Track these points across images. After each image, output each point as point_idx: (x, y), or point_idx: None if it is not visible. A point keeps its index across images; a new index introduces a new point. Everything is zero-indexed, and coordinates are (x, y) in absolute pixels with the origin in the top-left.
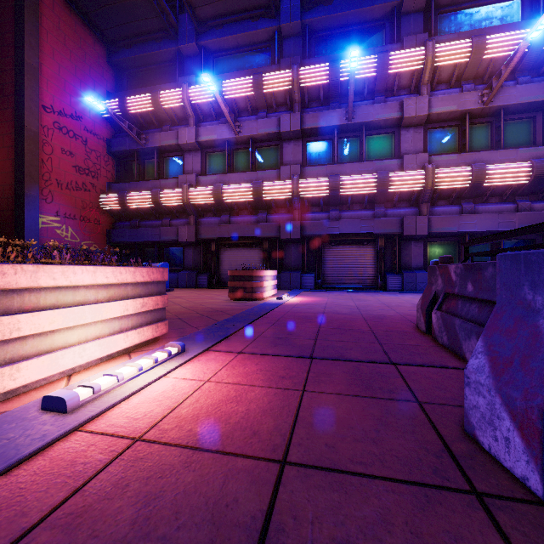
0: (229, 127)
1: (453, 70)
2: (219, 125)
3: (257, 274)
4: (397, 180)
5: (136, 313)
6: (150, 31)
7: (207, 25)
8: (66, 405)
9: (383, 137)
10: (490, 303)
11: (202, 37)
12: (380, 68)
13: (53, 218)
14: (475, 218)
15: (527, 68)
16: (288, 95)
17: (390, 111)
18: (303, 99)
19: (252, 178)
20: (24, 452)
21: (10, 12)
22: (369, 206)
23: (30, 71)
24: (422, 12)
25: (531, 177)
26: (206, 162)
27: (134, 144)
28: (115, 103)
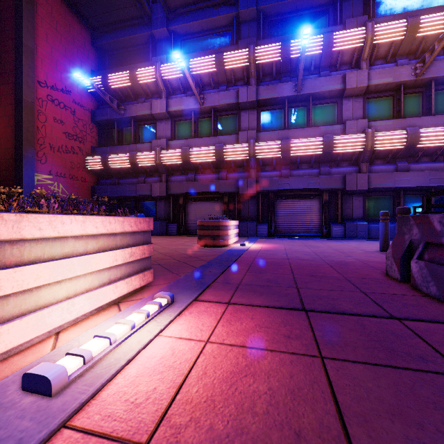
0: (194, 99)
1: (389, 47)
2: (186, 97)
3: (224, 223)
4: (340, 143)
5: (124, 263)
6: (128, 18)
7: (176, 13)
8: (51, 387)
9: (327, 106)
10: None
11: (172, 23)
12: (325, 46)
13: (46, 177)
14: (409, 175)
15: None
16: (245, 71)
17: (334, 84)
18: (258, 74)
19: (215, 142)
20: None
21: (10, 1)
22: (315, 165)
23: (27, 52)
24: None
25: None
26: (175, 129)
27: (114, 114)
28: (98, 79)
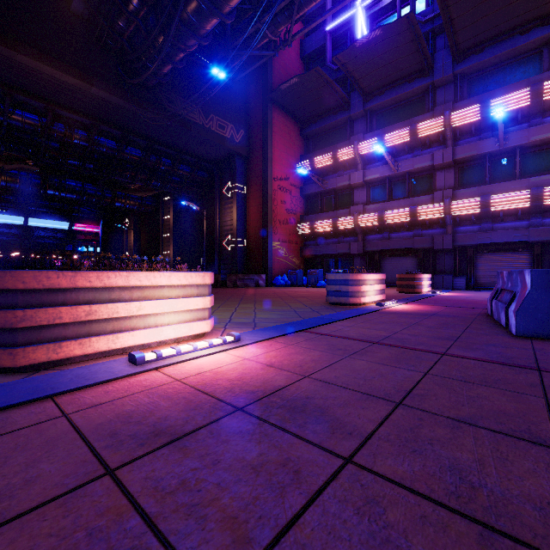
0: (389, 167)
1: None
2: (381, 166)
3: (418, 276)
4: None
5: (379, 289)
6: (330, 109)
7: (372, 95)
8: (382, 305)
9: (541, 153)
10: None
11: (368, 104)
12: (533, 98)
13: (277, 243)
14: None
15: None
16: (441, 135)
17: (547, 132)
18: (455, 134)
19: (409, 204)
20: (383, 308)
21: (259, 129)
22: (524, 217)
23: (269, 161)
24: None
25: None
26: (369, 194)
27: (318, 188)
28: (307, 163)
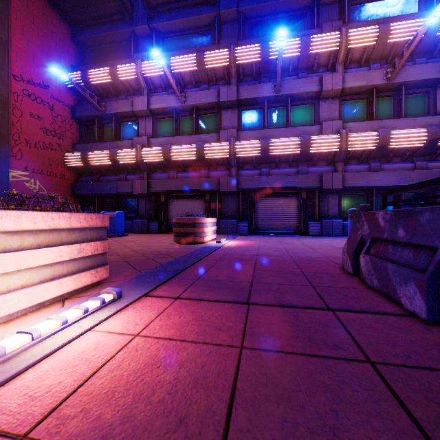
0: (176, 97)
1: (363, 51)
2: (168, 95)
3: (199, 221)
4: (317, 143)
5: (72, 259)
6: (109, 14)
7: (158, 10)
8: None
9: (305, 107)
10: (428, 248)
11: (153, 20)
12: (303, 48)
13: (22, 173)
14: (381, 174)
15: (423, 51)
16: (226, 70)
17: (311, 85)
18: (239, 74)
19: (196, 140)
20: None
21: None
22: (293, 164)
23: (0, 44)
24: (338, 3)
25: (427, 141)
26: (156, 127)
27: (95, 110)
28: (78, 75)
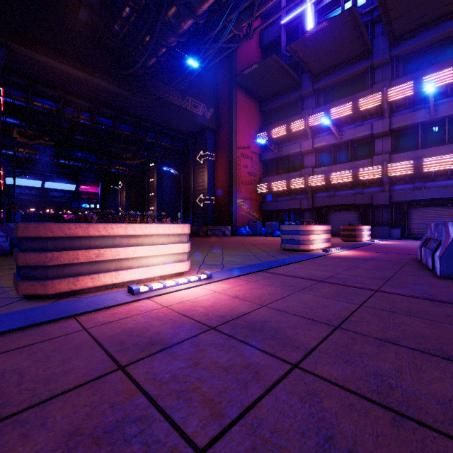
0: (334, 136)
1: None
2: (327, 135)
3: (358, 227)
4: None
5: (325, 238)
6: (284, 89)
7: (320, 77)
8: (328, 251)
9: None
10: None
11: (316, 84)
12: None
13: (240, 200)
14: None
15: None
16: (379, 108)
17: None
18: (391, 107)
19: (351, 166)
20: (328, 254)
21: (225, 107)
22: (452, 176)
23: (234, 133)
24: None
25: None
26: (318, 159)
27: (274, 154)
28: (265, 134)
